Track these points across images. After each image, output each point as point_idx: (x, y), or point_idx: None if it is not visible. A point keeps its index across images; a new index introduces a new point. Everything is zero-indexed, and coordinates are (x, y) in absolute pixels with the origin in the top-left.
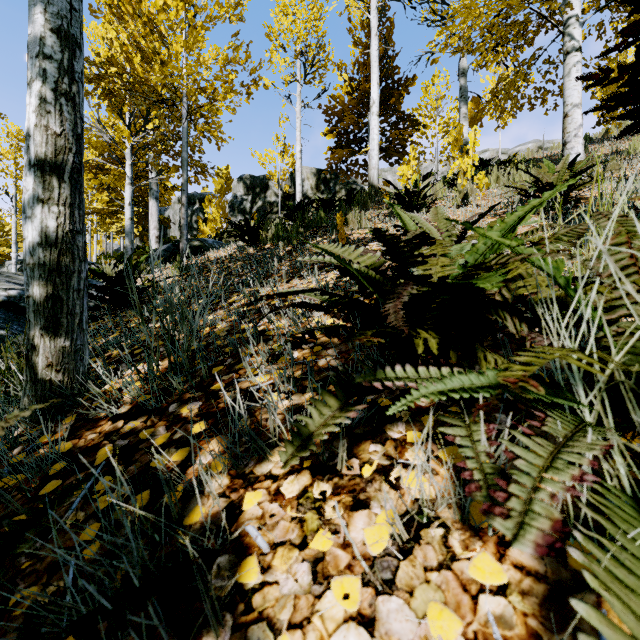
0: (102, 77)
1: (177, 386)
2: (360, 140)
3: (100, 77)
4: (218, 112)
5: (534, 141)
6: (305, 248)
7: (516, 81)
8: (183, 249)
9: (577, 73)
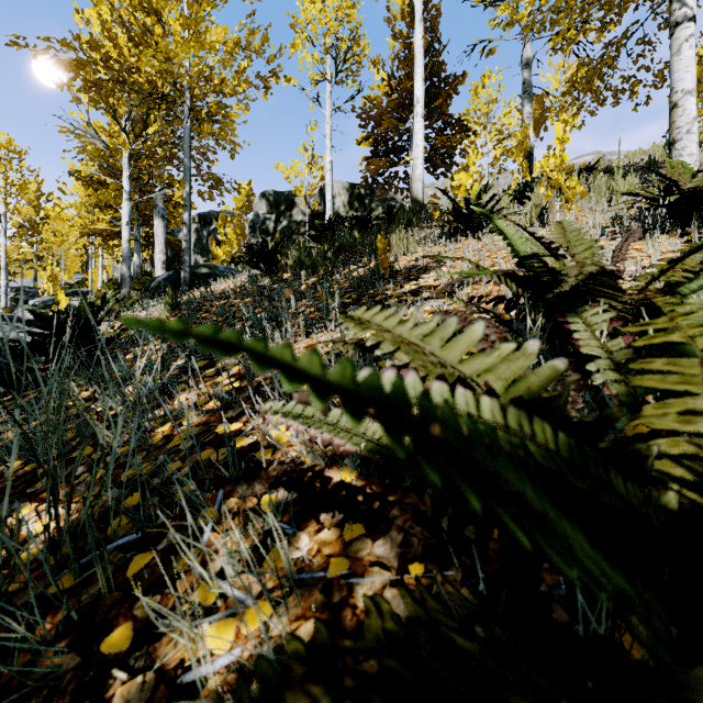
0: (81, 64)
1: (26, 633)
2: (400, 149)
3: (78, 64)
4: (234, 116)
5: (594, 153)
6: (334, 280)
7: (601, 66)
8: (185, 278)
9: (690, 50)
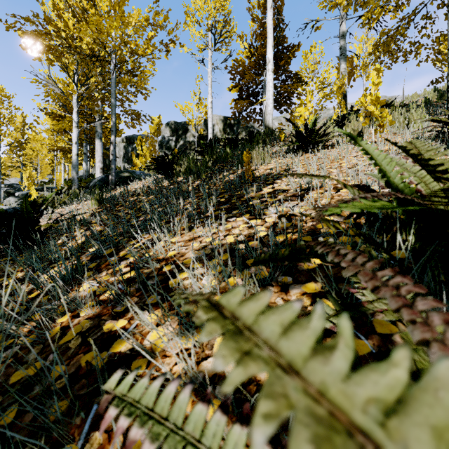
0: (40, 34)
1: None
2: (257, 93)
3: (38, 33)
4: (148, 72)
5: (381, 97)
6: (213, 183)
7: (397, 34)
8: (112, 180)
9: None
